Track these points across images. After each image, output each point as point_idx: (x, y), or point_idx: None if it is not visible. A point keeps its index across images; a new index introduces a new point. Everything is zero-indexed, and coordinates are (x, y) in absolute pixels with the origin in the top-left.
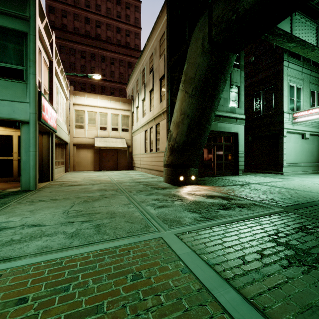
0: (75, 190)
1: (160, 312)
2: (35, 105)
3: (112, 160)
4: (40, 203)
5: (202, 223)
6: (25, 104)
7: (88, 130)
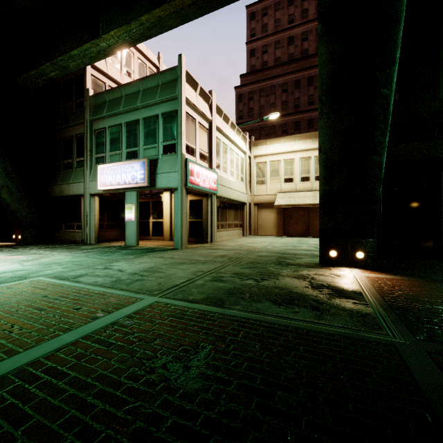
0: (203, 253)
1: (44, 323)
2: (181, 172)
3: (301, 223)
4: (158, 258)
5: (202, 303)
6: (175, 173)
7: (271, 185)
